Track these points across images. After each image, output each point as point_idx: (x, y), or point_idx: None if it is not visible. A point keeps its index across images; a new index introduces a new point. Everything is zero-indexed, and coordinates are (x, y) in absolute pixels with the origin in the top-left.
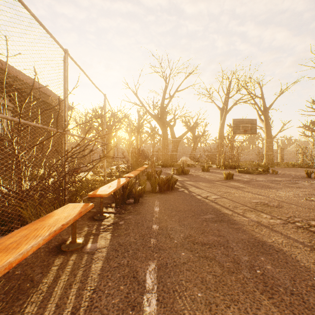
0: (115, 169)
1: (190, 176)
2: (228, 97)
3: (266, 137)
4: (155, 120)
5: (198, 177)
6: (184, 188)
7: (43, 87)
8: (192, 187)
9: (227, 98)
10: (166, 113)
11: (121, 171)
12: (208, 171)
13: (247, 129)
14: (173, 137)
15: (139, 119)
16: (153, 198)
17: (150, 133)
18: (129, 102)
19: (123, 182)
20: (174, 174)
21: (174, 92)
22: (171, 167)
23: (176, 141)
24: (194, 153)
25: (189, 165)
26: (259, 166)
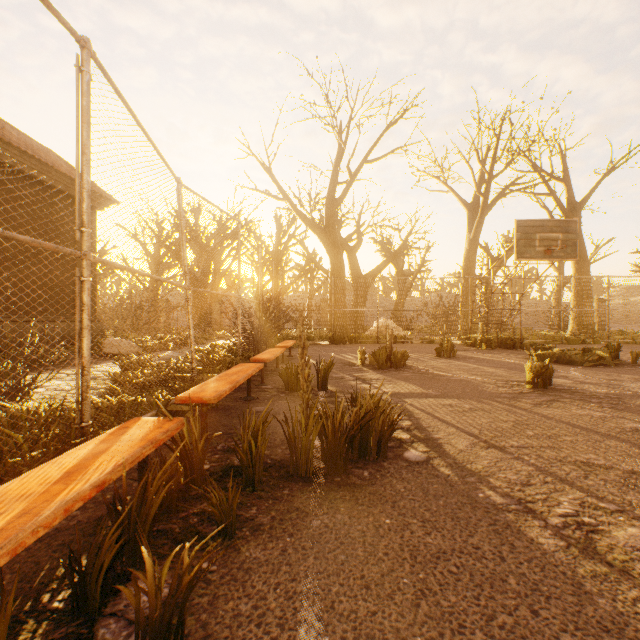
0: (206, 351)
1: (413, 374)
2: (491, 173)
3: (576, 272)
4: (314, 231)
5: (440, 380)
6: (424, 443)
7: (31, 143)
8: (453, 436)
9: (488, 176)
10: (339, 221)
11: (211, 360)
12: (452, 356)
13: (553, 245)
14: (357, 273)
15: (278, 236)
16: (290, 554)
17: (305, 266)
18: (252, 189)
19: (95, 481)
20: (365, 366)
21: (361, 164)
22: (352, 344)
23: (363, 284)
24: (407, 309)
25: (397, 338)
26: (565, 341)
